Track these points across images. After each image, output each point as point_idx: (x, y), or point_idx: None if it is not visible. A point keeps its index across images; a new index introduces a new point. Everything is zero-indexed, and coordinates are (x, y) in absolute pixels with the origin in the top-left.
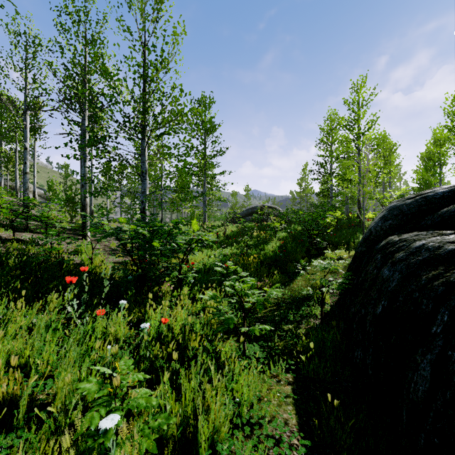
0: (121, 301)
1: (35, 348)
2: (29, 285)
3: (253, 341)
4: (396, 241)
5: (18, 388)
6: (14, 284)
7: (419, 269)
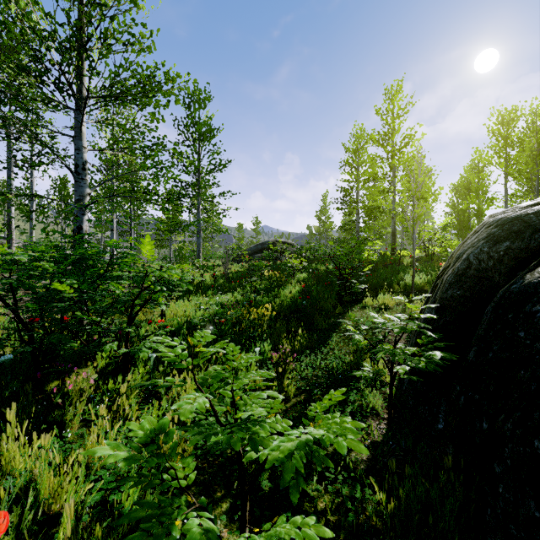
0: None
1: None
2: None
3: (267, 517)
4: None
5: None
6: None
7: None
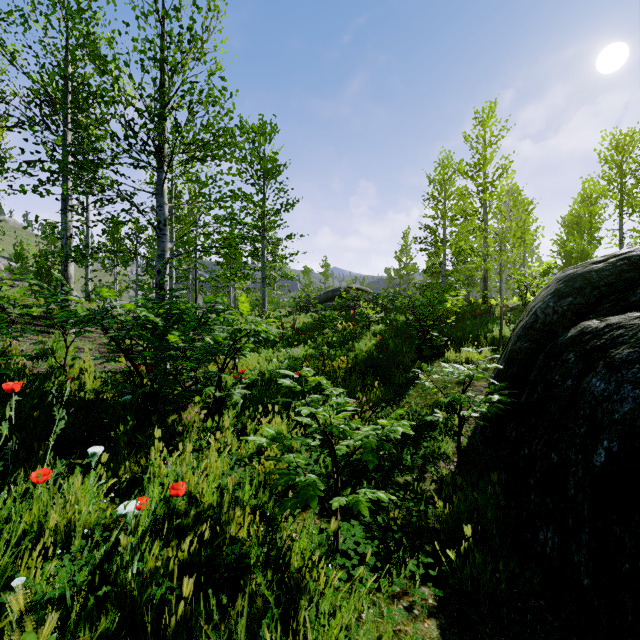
0: (92, 448)
1: None
2: None
3: (350, 514)
4: (600, 328)
5: None
6: None
7: None
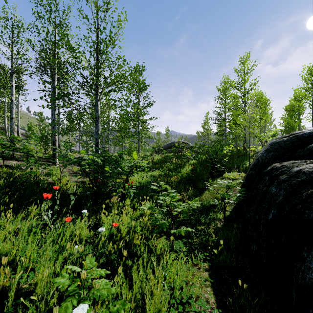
0: (83, 210)
1: (20, 247)
2: (15, 199)
3: (178, 238)
4: (279, 167)
5: (7, 280)
6: (4, 198)
7: (300, 188)
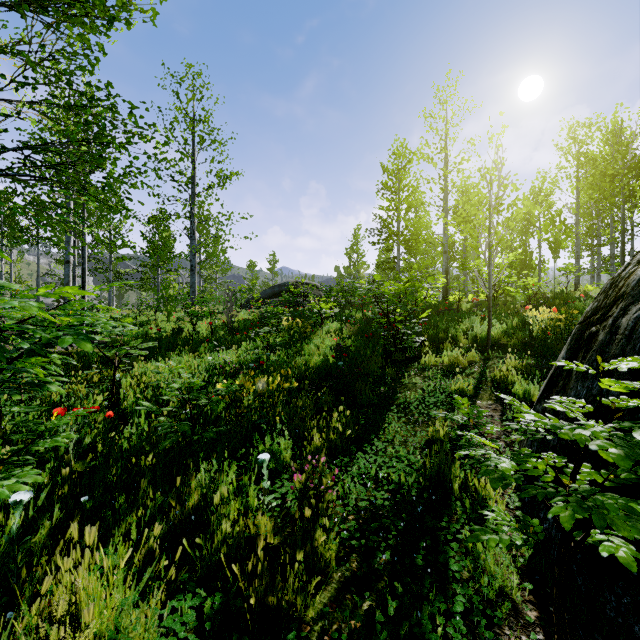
0: None
1: None
2: None
3: None
4: None
5: None
6: None
7: None
